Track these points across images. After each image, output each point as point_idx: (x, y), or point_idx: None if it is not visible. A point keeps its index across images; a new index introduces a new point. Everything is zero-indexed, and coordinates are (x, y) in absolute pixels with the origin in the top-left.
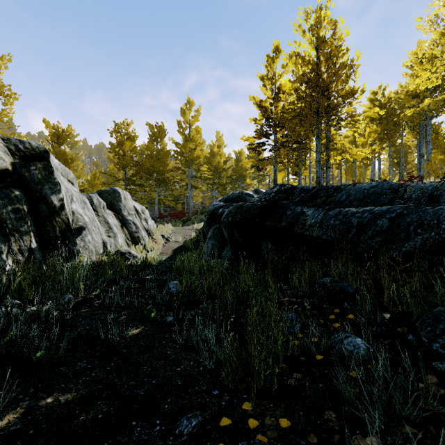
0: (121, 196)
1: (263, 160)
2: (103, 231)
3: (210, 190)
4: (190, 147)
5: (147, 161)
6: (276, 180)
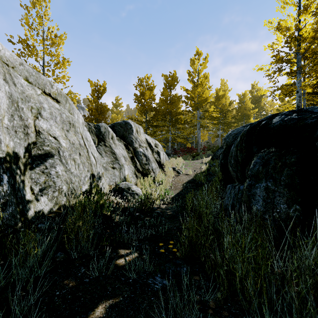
0: (133, 128)
1: (282, 87)
2: (108, 162)
3: (215, 130)
4: (199, 91)
5: (162, 105)
6: (300, 107)
